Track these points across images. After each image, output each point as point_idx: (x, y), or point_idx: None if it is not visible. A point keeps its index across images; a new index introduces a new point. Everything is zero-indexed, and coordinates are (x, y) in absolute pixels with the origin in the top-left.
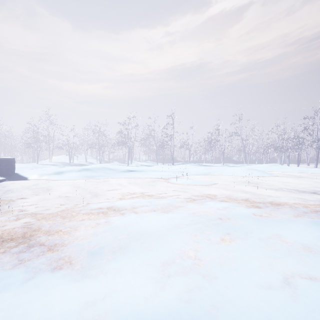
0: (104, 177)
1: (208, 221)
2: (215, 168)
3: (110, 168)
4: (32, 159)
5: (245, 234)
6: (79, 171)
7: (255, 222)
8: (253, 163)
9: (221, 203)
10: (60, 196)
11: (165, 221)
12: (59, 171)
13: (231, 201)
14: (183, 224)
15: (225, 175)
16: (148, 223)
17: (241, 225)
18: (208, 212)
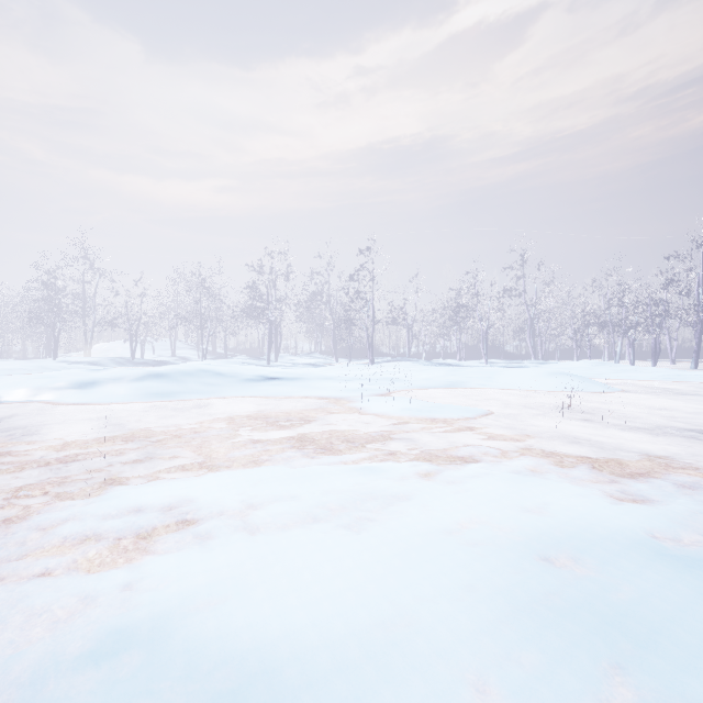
0: (199, 396)
1: (510, 577)
2: (474, 371)
3: (219, 371)
4: (46, 349)
5: (693, 670)
6: (139, 379)
7: (683, 582)
8: (550, 358)
9: (523, 484)
10: (43, 460)
11: (349, 584)
12: (87, 379)
13: (551, 476)
14: (418, 601)
15: (499, 388)
16: (285, 595)
17: (642, 603)
18: (494, 528)
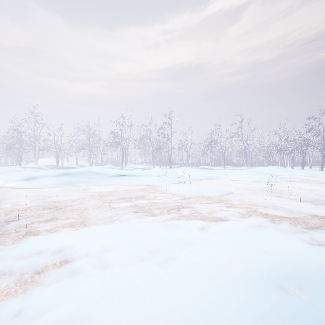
0: (86, 184)
1: (263, 304)
2: (219, 171)
3: (97, 172)
4: (17, 161)
5: None
6: (57, 176)
7: None
8: (253, 165)
9: (256, 234)
10: None
11: (162, 311)
12: (31, 176)
13: (269, 229)
14: None
15: (232, 180)
16: (120, 322)
17: None
18: (246, 264)
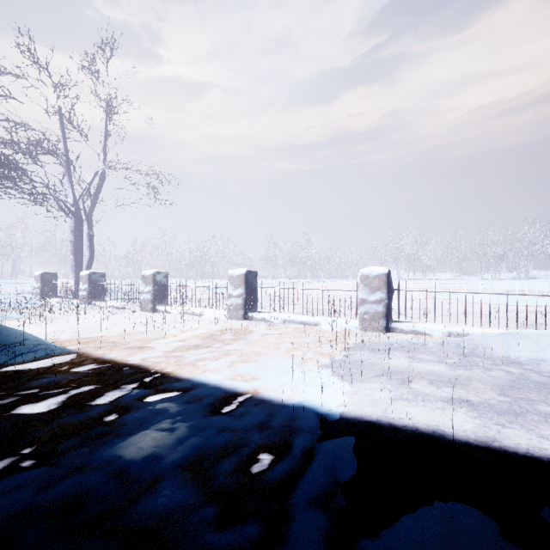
0: None
1: None
2: None
3: None
4: None
5: None
6: None
7: None
8: None
9: None
10: None
11: None
12: None
13: None
14: None
15: None
16: None
17: None
18: None
